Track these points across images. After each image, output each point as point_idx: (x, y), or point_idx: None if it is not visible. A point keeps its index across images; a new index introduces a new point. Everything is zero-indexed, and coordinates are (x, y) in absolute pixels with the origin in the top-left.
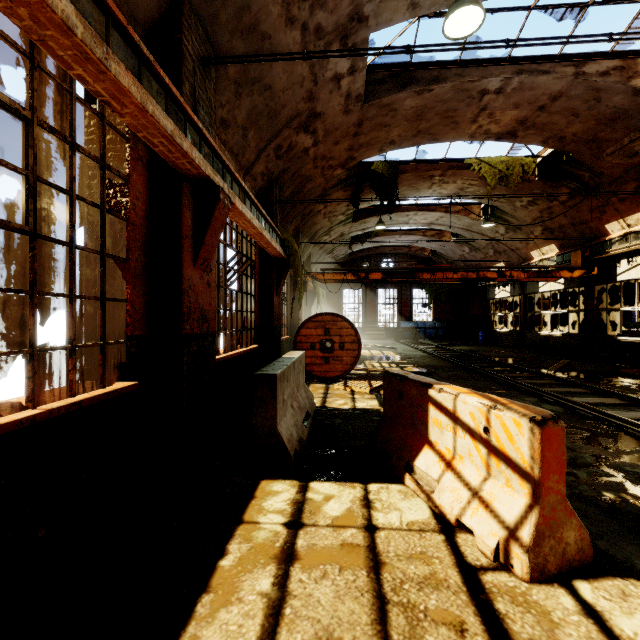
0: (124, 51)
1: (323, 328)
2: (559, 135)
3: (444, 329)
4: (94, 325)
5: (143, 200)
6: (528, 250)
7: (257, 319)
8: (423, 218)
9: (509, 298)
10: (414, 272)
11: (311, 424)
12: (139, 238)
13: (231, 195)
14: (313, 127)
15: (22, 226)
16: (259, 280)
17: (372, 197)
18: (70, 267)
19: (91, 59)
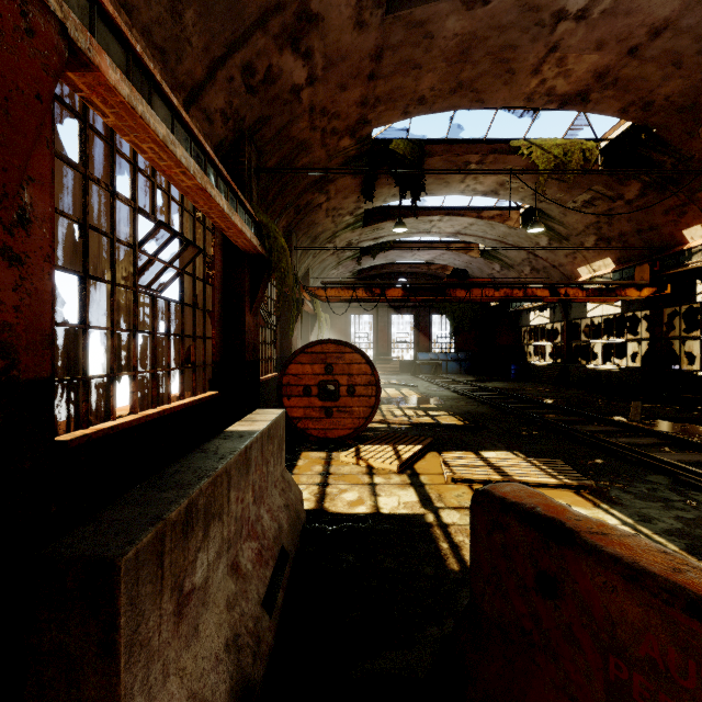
0: None
1: (323, 363)
2: (646, 99)
3: (469, 362)
4: None
5: None
6: (575, 266)
7: (218, 349)
8: (449, 225)
9: (545, 325)
10: (444, 288)
11: (289, 579)
12: None
13: (77, 32)
14: (306, 44)
15: None
16: (222, 288)
17: (389, 191)
18: None
19: None
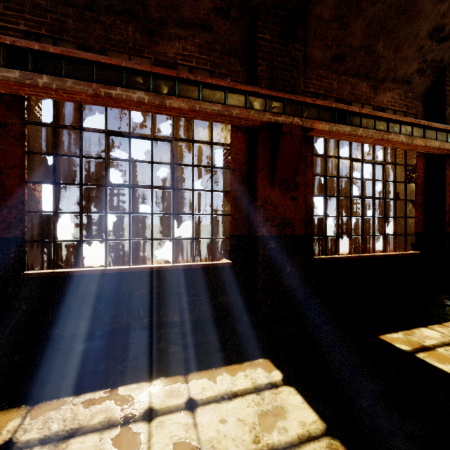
0: (417, 131)
1: None
2: None
3: None
4: (400, 227)
5: (422, 172)
6: None
7: None
8: None
9: None
10: None
11: None
12: (420, 189)
13: None
14: None
15: (382, 197)
16: None
17: None
18: (394, 207)
19: (407, 144)
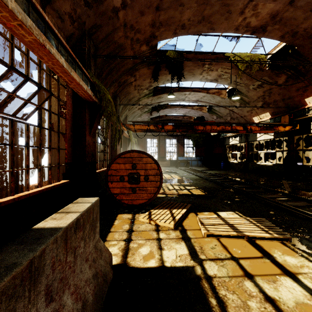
0: None
1: (131, 163)
2: (294, 30)
3: (201, 161)
4: None
5: None
6: (251, 116)
7: (69, 155)
8: (193, 97)
9: (236, 144)
10: (193, 125)
11: None
12: None
13: None
14: None
15: None
16: (72, 120)
17: (165, 78)
18: None
19: None
